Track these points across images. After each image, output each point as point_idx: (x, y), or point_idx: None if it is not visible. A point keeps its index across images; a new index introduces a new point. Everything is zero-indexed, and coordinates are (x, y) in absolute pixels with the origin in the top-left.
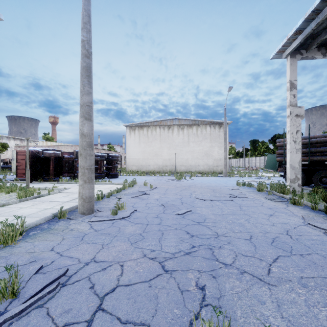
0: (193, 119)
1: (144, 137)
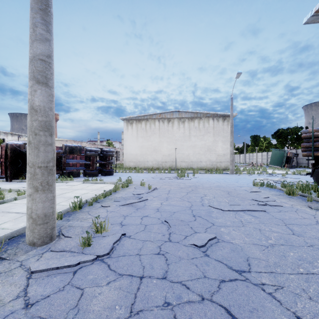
0: (195, 112)
1: (142, 131)
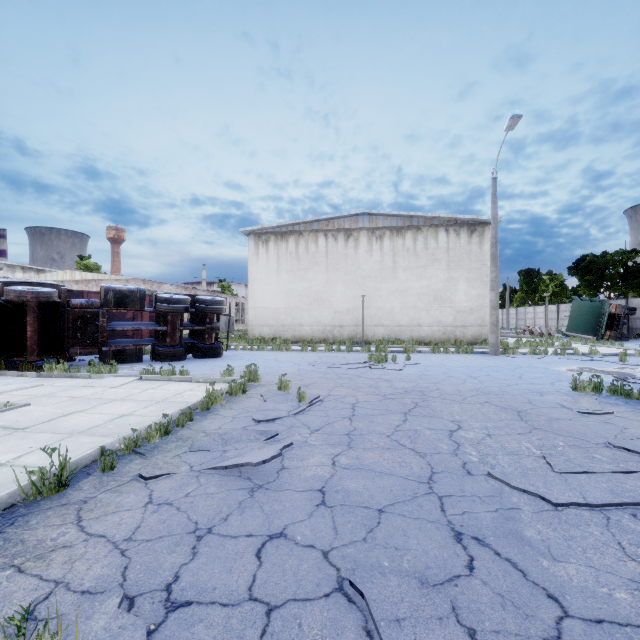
0: (407, 215)
1: (289, 259)
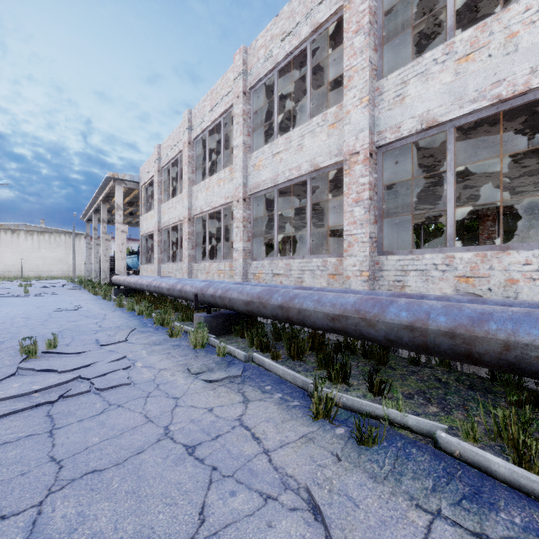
0: (46, 227)
1: None
